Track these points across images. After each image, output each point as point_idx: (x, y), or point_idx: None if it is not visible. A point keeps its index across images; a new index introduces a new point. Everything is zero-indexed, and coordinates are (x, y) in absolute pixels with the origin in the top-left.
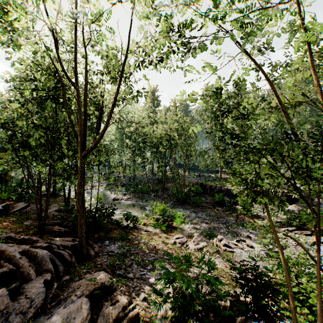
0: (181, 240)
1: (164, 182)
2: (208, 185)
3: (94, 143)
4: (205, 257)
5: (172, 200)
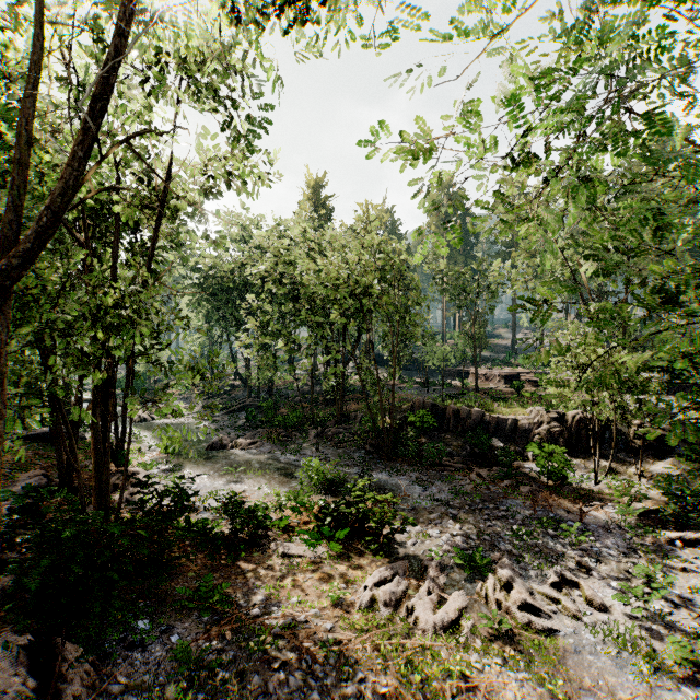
0: (391, 591)
1: (341, 401)
2: (450, 409)
3: (3, 265)
4: (473, 663)
5: (362, 448)
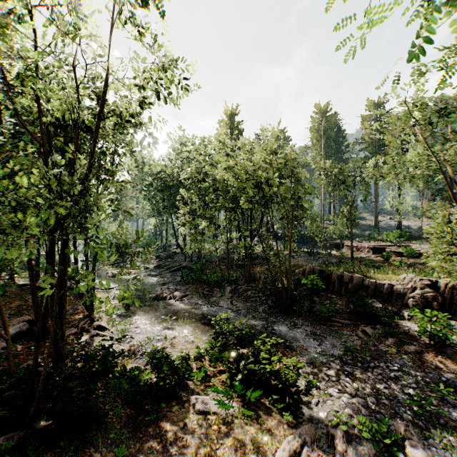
0: None
1: (249, 266)
2: (334, 274)
3: None
4: None
5: (265, 303)
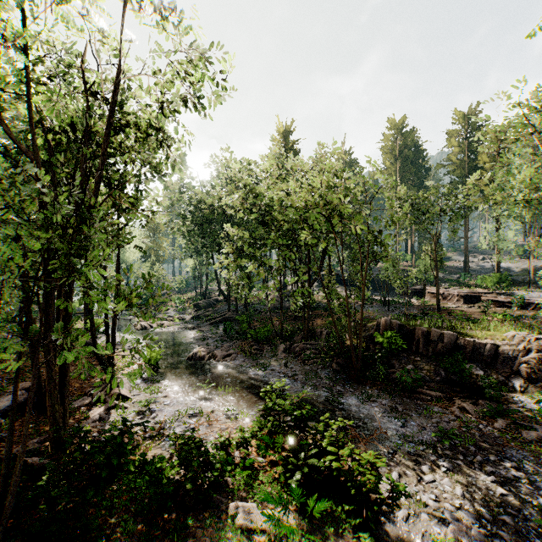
0: None
1: (307, 319)
2: (419, 331)
3: None
4: None
5: (329, 366)
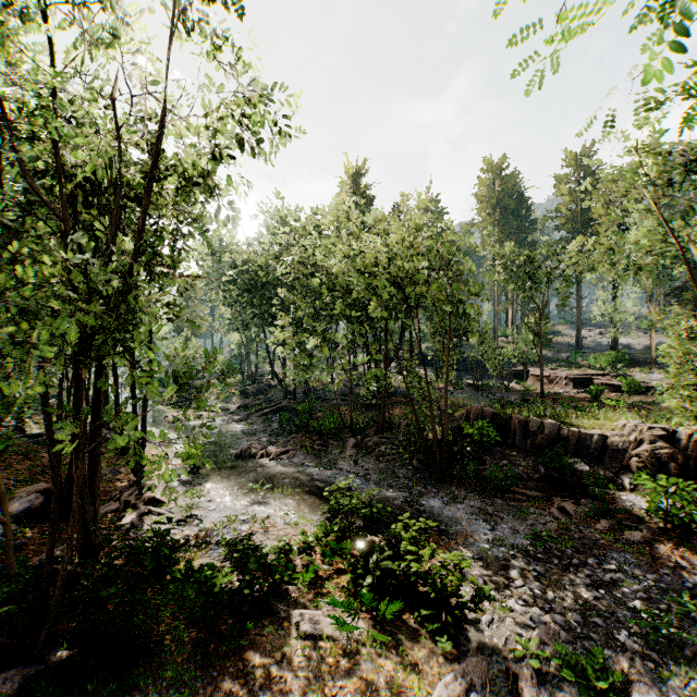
0: None
1: (383, 407)
2: (515, 420)
3: None
4: None
5: (408, 463)
